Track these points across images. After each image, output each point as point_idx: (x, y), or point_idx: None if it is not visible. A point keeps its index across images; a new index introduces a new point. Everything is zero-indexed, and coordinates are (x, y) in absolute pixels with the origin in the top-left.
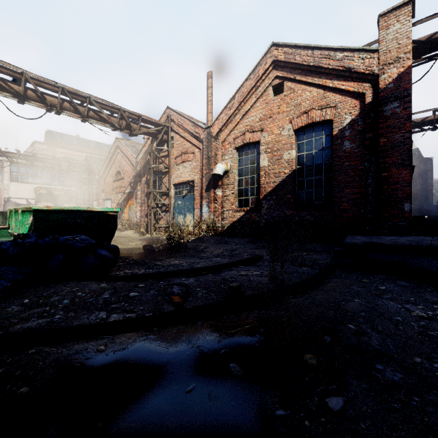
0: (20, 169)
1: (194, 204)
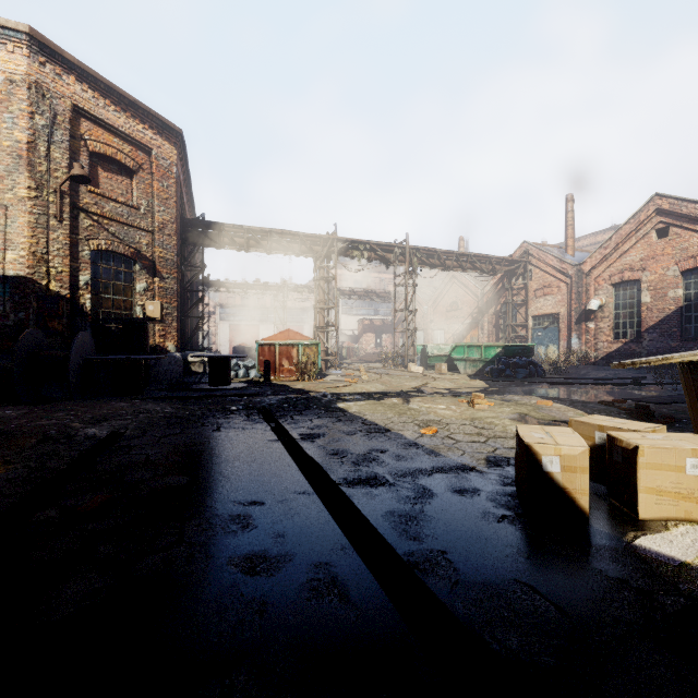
0: (347, 302)
1: (558, 335)
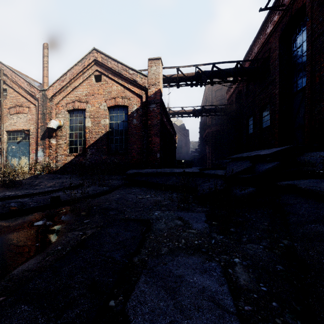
0: None
1: (29, 149)
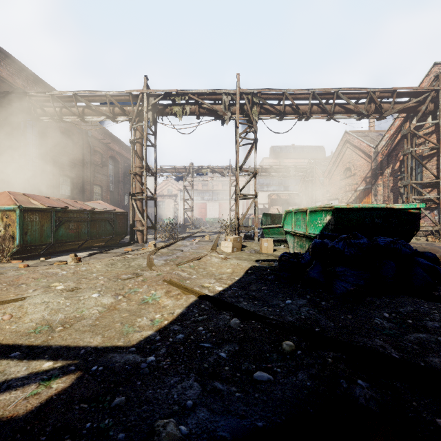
0: (259, 181)
1: None
